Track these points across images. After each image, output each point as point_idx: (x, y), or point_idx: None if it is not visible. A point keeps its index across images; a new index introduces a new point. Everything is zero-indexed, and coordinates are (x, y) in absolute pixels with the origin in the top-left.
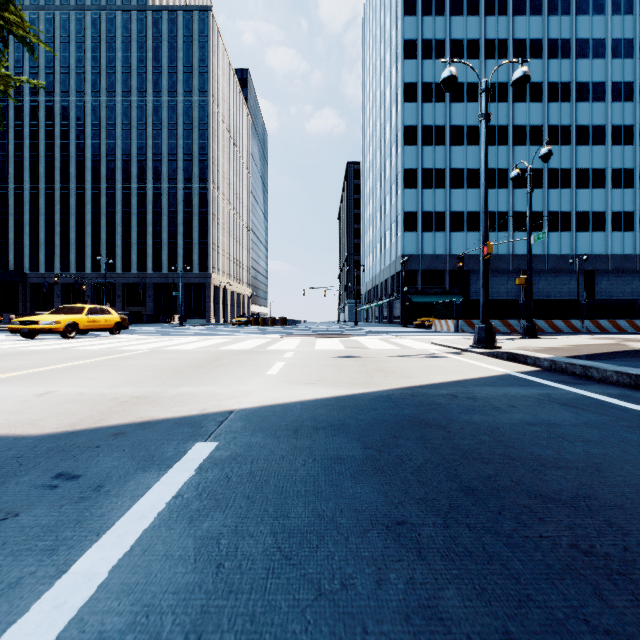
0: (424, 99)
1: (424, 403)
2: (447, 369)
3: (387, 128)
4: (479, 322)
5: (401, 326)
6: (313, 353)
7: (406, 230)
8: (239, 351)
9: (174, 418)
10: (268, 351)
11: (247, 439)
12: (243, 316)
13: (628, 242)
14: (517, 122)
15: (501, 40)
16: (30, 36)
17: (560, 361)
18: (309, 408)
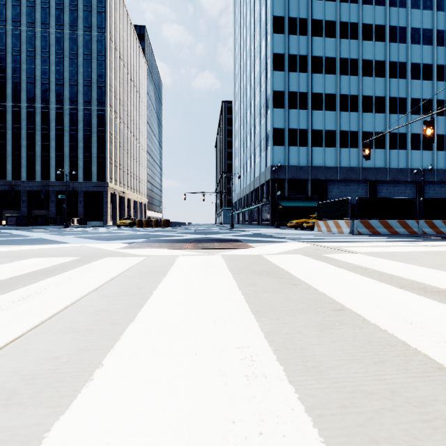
0: (290, 31)
1: None
2: None
3: (257, 62)
4: (376, 223)
5: (274, 227)
6: None
7: (275, 144)
8: None
9: None
10: None
11: None
12: (128, 218)
13: None
14: (365, 57)
15: None
16: None
17: None
18: None
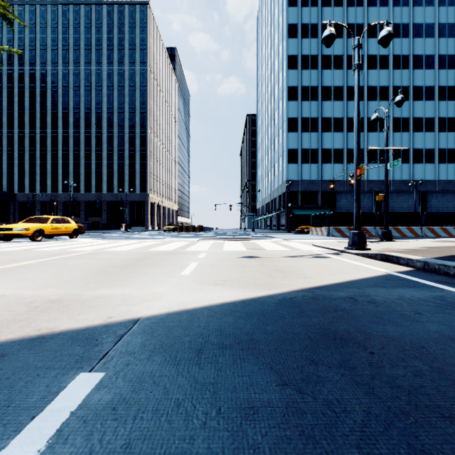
0: (303, 67)
1: (329, 309)
2: (335, 269)
3: (276, 89)
4: (345, 229)
5: (286, 232)
6: (221, 254)
7: (290, 162)
8: (163, 252)
9: (73, 330)
10: (186, 252)
11: (141, 367)
12: (171, 224)
13: (451, 171)
14: (370, 84)
15: (359, 24)
16: (9, 14)
17: (433, 262)
18: (216, 315)
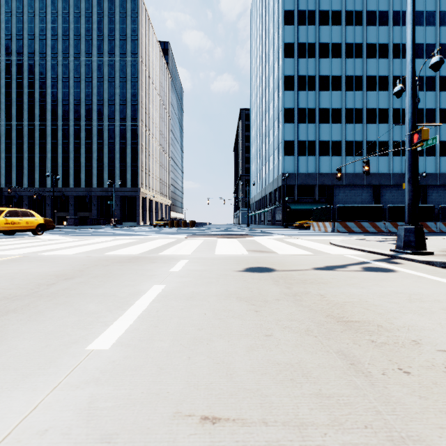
0: (299, 55)
1: None
2: None
3: (271, 79)
4: (352, 224)
5: (283, 227)
6: (212, 262)
7: (286, 154)
8: (123, 258)
9: None
10: (158, 258)
11: None
12: (162, 219)
13: None
14: (369, 73)
15: (357, 11)
16: None
17: None
18: None
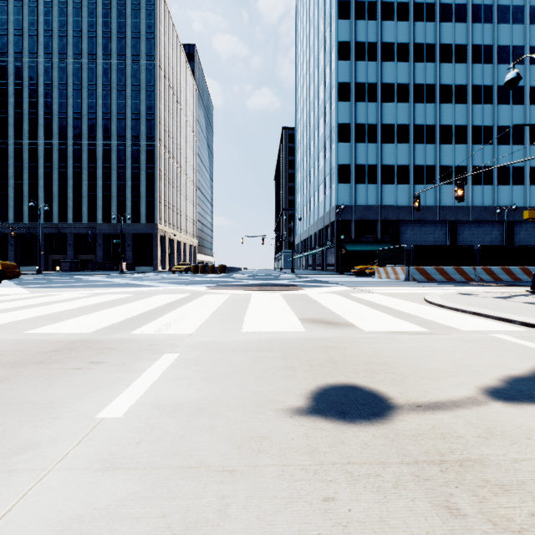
0: (357, 57)
1: None
2: None
3: (321, 89)
4: (432, 270)
5: (338, 273)
6: (229, 361)
7: (340, 182)
8: (45, 346)
9: None
10: (120, 345)
11: None
12: (183, 264)
13: None
14: (443, 81)
15: (429, 4)
16: None
17: None
18: None
